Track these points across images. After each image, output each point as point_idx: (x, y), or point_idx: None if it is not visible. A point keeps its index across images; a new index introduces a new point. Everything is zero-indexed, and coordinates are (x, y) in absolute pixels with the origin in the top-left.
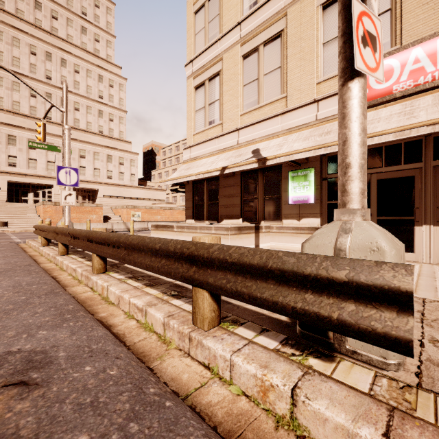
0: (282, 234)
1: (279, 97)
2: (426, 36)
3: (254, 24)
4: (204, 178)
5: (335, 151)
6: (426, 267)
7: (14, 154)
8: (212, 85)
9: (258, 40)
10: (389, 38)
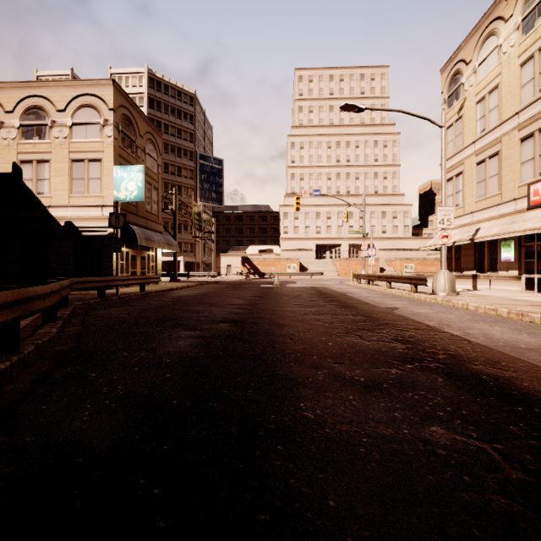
0: (498, 280)
1: (497, 193)
2: None
3: (482, 144)
4: None
5: None
6: None
7: (319, 225)
8: (457, 180)
9: (485, 154)
10: None
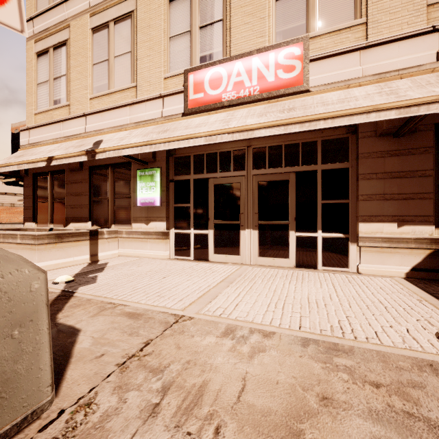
0: (132, 239)
1: (129, 86)
2: (245, 52)
3: None
4: (47, 170)
5: (181, 153)
6: (242, 269)
7: None
8: (57, 55)
9: (109, 15)
10: (221, 47)
